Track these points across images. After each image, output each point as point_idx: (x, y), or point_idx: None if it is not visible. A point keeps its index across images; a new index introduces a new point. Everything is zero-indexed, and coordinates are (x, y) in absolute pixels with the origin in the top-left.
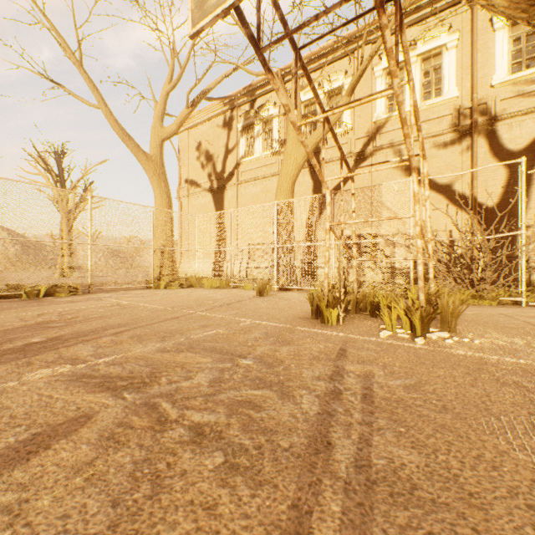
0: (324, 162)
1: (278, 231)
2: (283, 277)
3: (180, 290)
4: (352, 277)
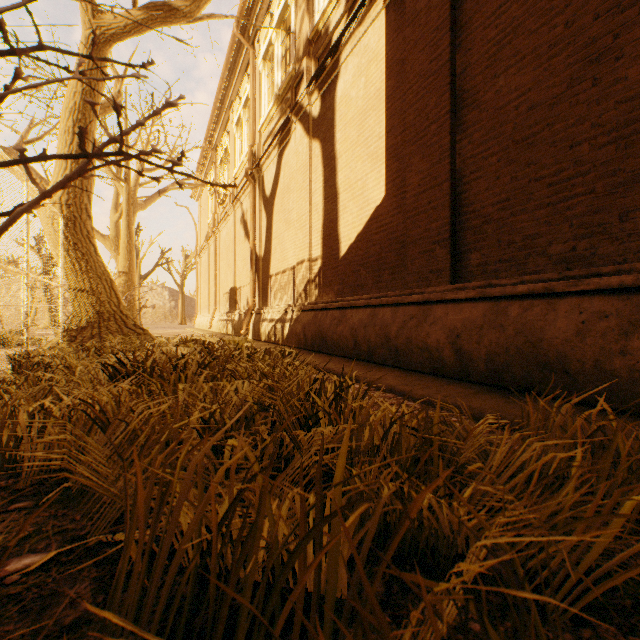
0: (224, 220)
1: None
2: None
3: None
4: None
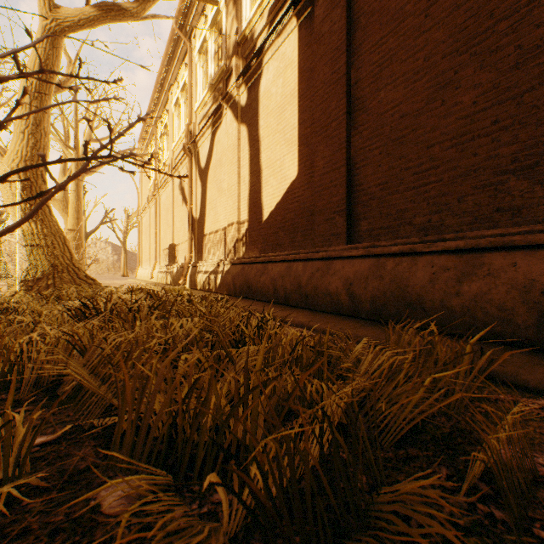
0: (164, 186)
1: None
2: None
3: None
4: None
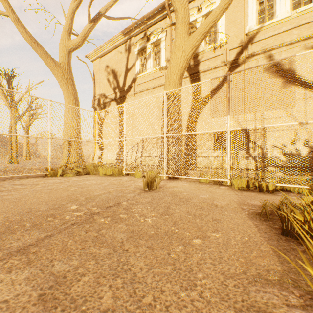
0: (202, 71)
1: (167, 121)
2: (172, 165)
3: (72, 178)
4: (252, 168)
